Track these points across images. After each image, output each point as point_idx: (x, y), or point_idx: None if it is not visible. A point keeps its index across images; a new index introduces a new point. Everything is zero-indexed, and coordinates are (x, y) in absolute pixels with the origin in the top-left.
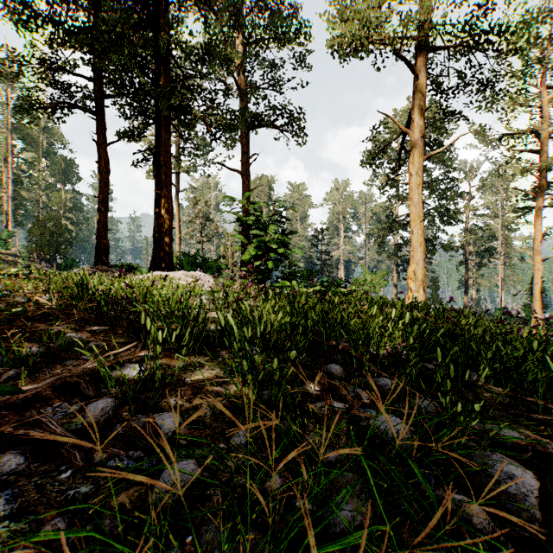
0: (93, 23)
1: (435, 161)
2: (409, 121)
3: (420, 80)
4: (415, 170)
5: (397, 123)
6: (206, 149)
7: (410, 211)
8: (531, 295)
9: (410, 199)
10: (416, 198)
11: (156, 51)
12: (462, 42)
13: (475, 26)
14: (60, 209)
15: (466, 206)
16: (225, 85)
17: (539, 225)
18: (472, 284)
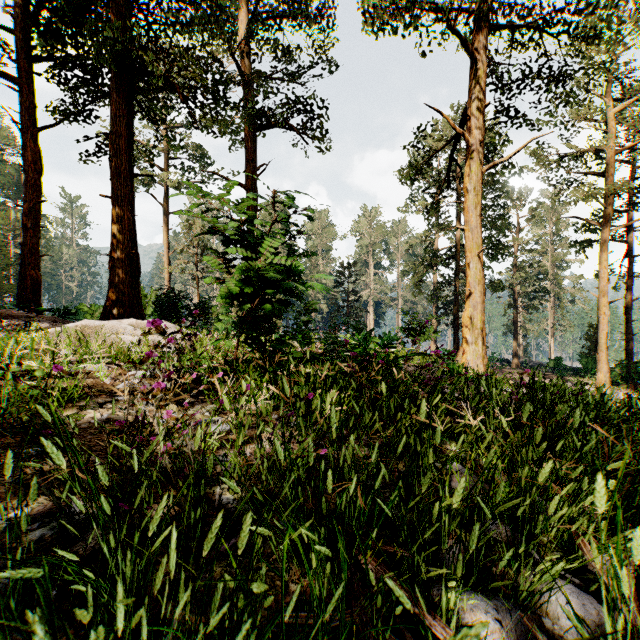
0: None
1: (485, 182)
2: (463, 122)
3: (478, 67)
4: (472, 184)
5: (450, 121)
6: (204, 161)
7: (466, 238)
8: (597, 344)
9: (466, 222)
10: (473, 221)
11: None
12: (530, 22)
13: (548, 0)
14: (10, 233)
15: (516, 239)
16: (221, 66)
17: (606, 261)
18: (519, 330)
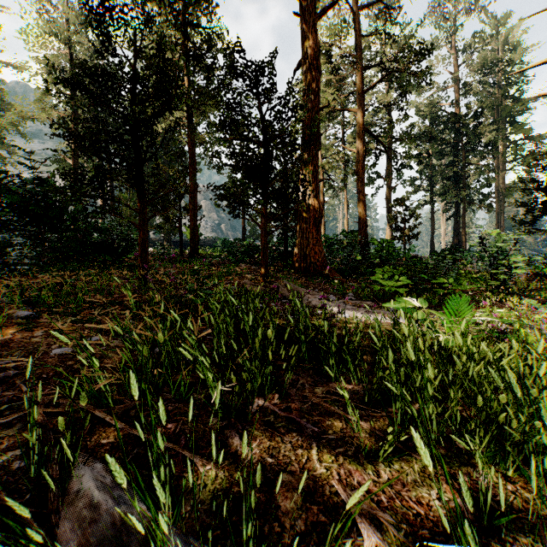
0: (443, 187)
1: None
2: None
3: None
4: None
5: None
6: None
7: None
8: None
9: None
10: None
11: (458, 180)
12: None
13: None
14: None
15: None
16: None
17: None
18: None
